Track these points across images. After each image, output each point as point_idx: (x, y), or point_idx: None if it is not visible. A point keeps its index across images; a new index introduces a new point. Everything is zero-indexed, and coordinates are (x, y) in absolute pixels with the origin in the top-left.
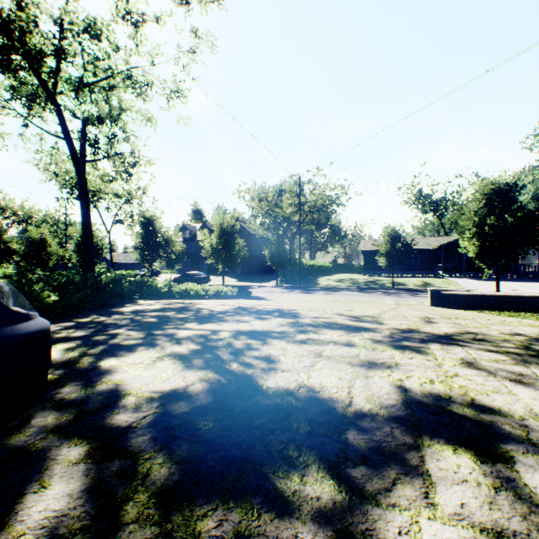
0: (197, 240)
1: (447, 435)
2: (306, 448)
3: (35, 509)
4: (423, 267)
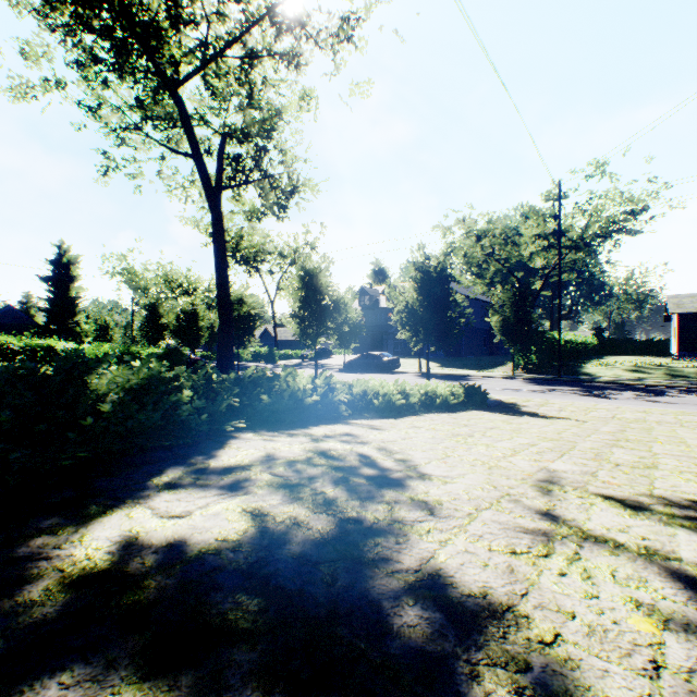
0: (379, 308)
1: None
2: None
3: None
4: None
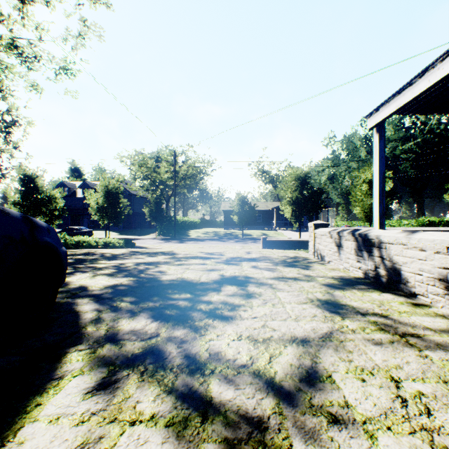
0: (77, 197)
1: (232, 283)
2: (181, 290)
3: (86, 309)
4: (263, 223)
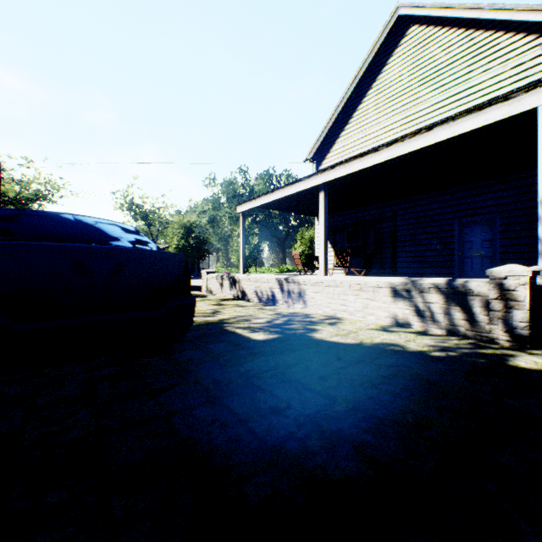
0: None
1: None
2: None
3: None
4: None
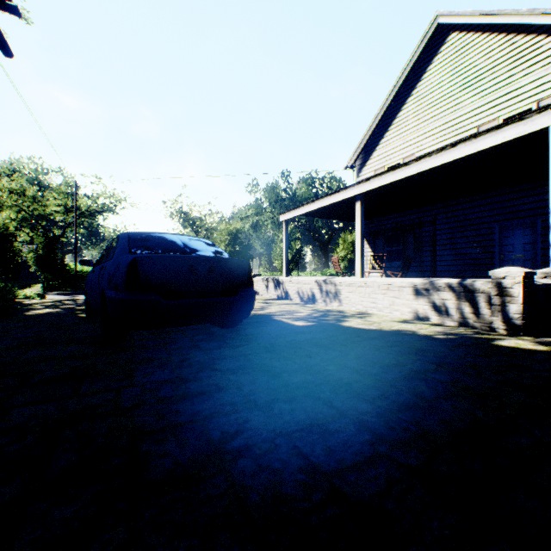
0: None
1: None
2: None
3: None
4: None
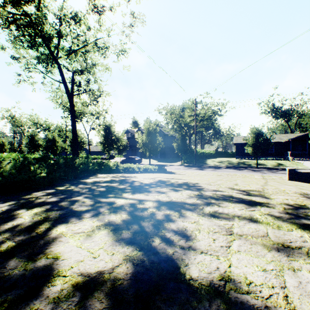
0: (135, 138)
1: None
2: None
3: None
4: (276, 153)
